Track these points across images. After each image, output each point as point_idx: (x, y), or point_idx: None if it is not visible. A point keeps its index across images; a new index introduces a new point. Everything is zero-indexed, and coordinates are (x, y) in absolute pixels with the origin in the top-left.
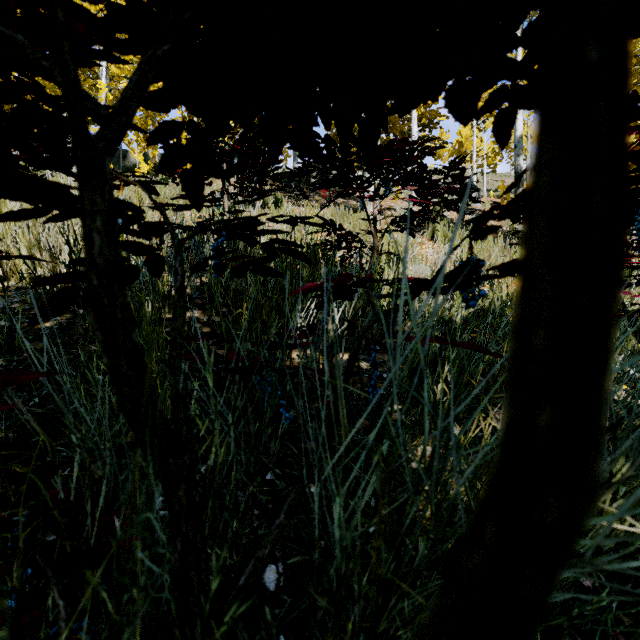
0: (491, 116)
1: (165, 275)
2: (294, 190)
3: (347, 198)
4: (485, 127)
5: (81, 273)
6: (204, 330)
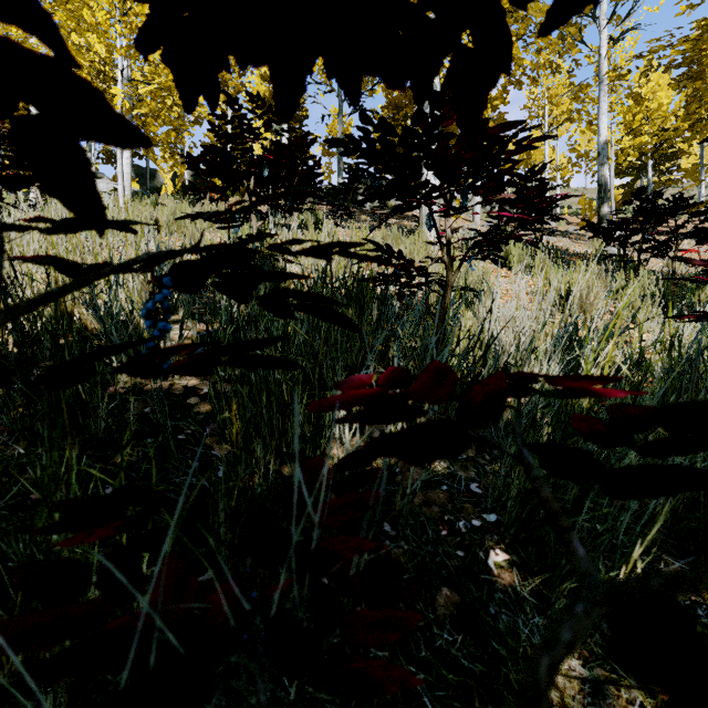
0: (567, 120)
1: None
2: (338, 209)
3: (399, 218)
4: (558, 134)
5: None
6: (202, 408)
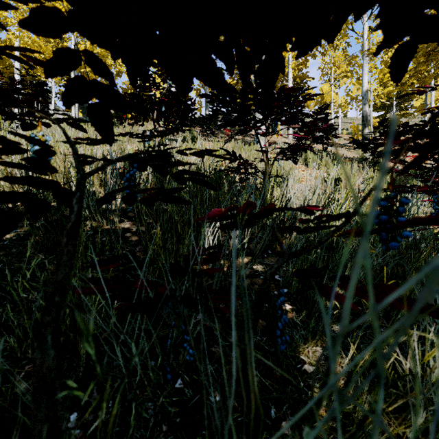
0: (344, 77)
1: None
2: (206, 130)
3: (243, 135)
4: (340, 85)
5: None
6: (133, 239)
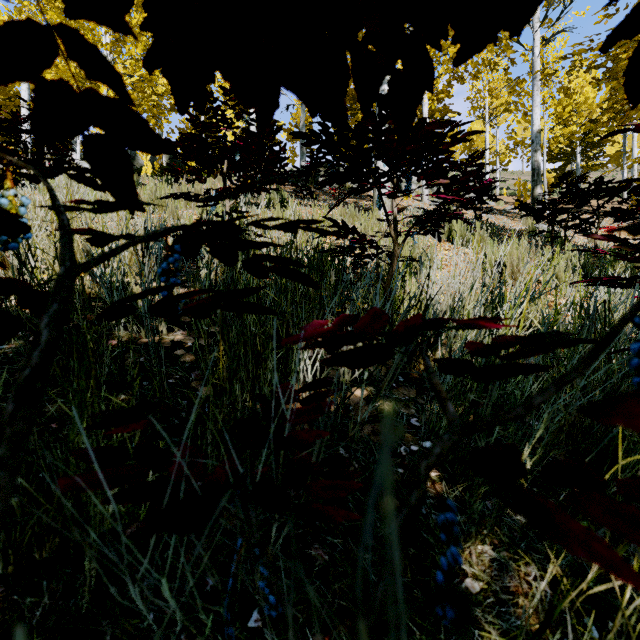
0: (505, 111)
1: None
2: (301, 189)
3: (356, 197)
4: (498, 123)
5: None
6: (187, 358)
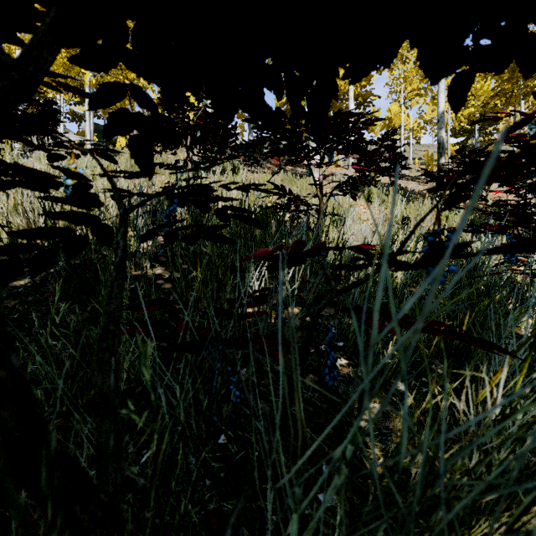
0: (417, 95)
1: (132, 235)
2: (249, 159)
3: (294, 166)
4: (411, 105)
5: (21, 245)
6: (166, 286)
